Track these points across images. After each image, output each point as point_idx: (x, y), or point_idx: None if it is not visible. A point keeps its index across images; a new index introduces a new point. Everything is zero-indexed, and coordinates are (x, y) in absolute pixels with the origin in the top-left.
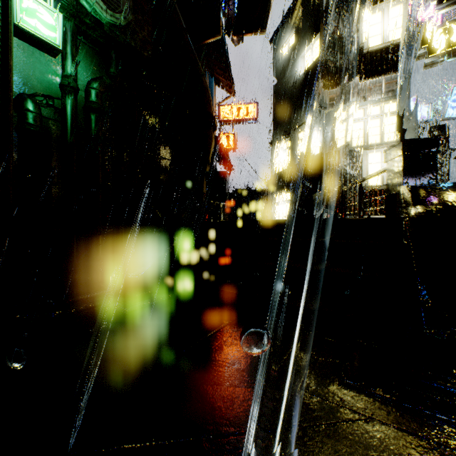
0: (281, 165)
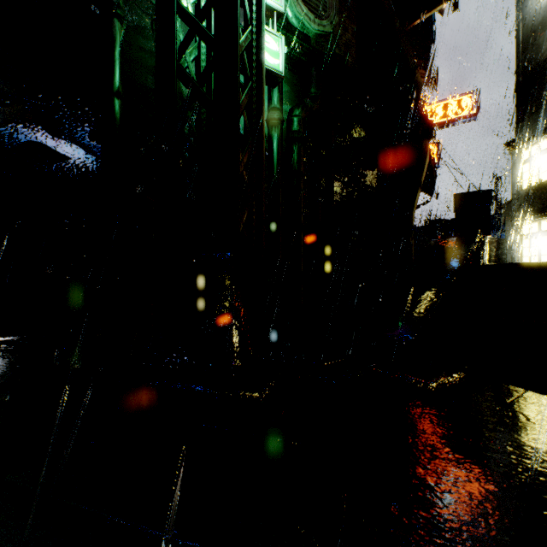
0: (534, 175)
